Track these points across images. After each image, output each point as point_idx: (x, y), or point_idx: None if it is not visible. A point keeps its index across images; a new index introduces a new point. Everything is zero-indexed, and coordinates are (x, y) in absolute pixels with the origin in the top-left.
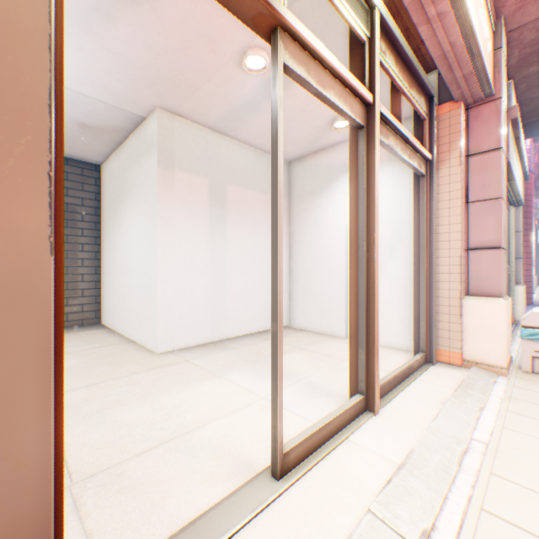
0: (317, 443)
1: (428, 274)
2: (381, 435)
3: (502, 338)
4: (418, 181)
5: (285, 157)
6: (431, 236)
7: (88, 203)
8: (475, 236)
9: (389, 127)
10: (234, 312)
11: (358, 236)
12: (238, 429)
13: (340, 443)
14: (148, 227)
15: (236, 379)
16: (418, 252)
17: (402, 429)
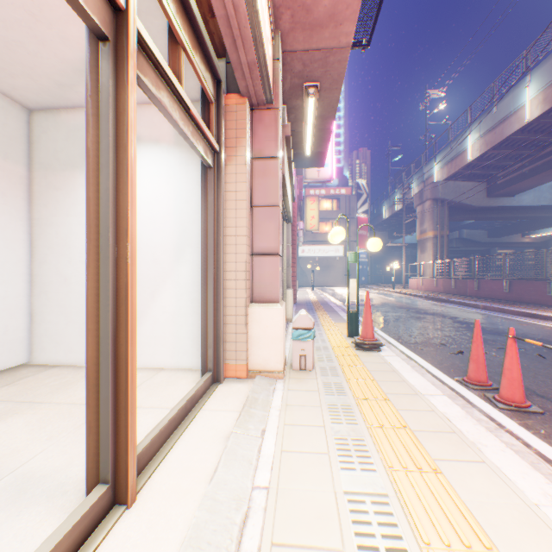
0: None
1: (217, 281)
2: None
3: (280, 342)
4: (206, 173)
5: (20, 97)
6: (220, 238)
7: None
8: (259, 241)
9: (162, 76)
10: None
11: (101, 219)
12: None
13: None
14: None
15: None
16: (206, 255)
17: (168, 517)
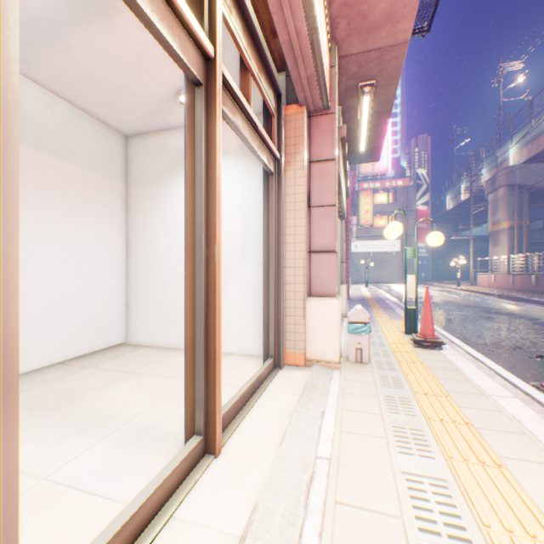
0: None
1: (277, 277)
2: (222, 490)
3: (336, 334)
4: (268, 179)
5: (121, 127)
6: (280, 237)
7: None
8: (316, 239)
9: (237, 103)
10: (29, 335)
11: (196, 227)
12: None
13: (161, 531)
14: None
15: None
16: (268, 253)
17: (247, 469)
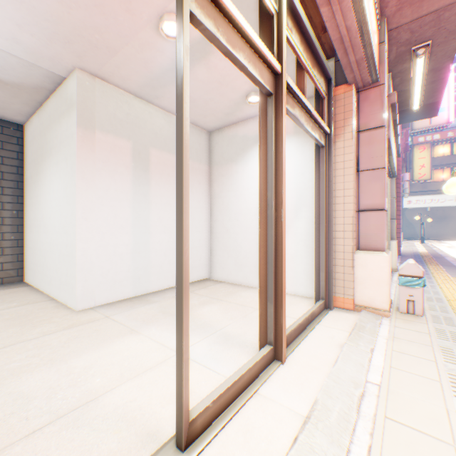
0: (227, 402)
1: (327, 232)
2: (288, 385)
3: (385, 285)
4: (319, 151)
5: (206, 127)
6: (329, 199)
7: (9, 162)
8: (364, 199)
9: (295, 99)
10: (157, 268)
11: (267, 196)
12: (148, 392)
13: (250, 398)
14: (68, 186)
15: (153, 334)
16: (319, 213)
17: (306, 376)
